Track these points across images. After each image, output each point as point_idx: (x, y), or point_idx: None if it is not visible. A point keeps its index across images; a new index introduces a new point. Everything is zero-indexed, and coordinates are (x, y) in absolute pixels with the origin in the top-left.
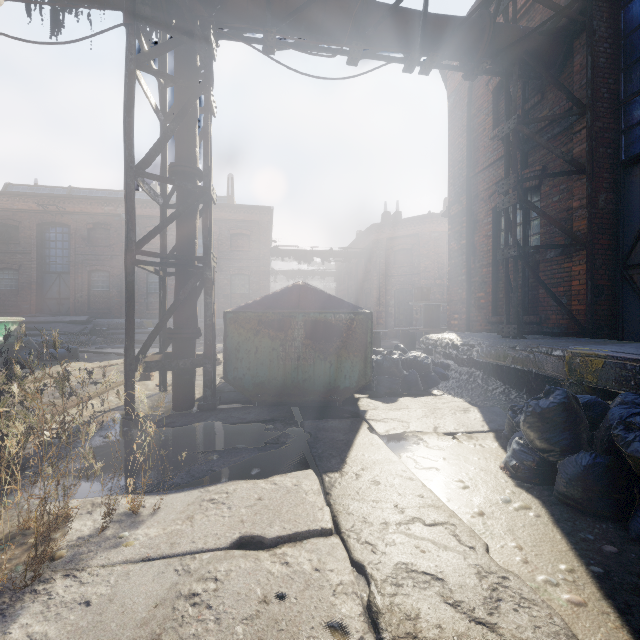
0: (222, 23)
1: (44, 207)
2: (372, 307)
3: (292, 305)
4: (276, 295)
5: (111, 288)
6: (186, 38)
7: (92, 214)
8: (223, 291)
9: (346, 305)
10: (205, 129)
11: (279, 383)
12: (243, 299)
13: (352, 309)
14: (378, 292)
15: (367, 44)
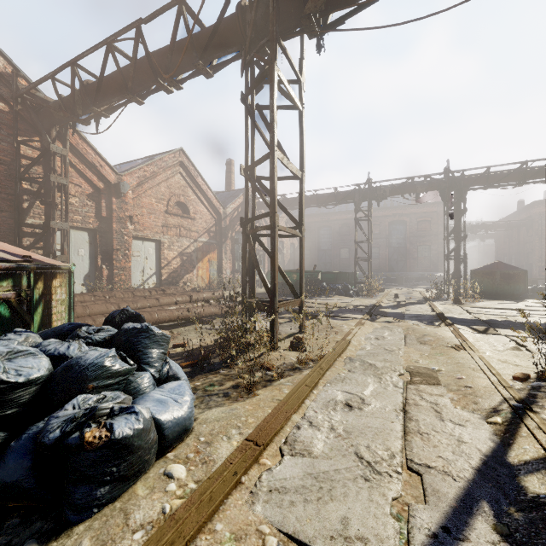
0: (470, 189)
1: (320, 219)
2: (534, 263)
3: (495, 268)
4: (488, 265)
5: (350, 256)
6: (460, 198)
7: (341, 220)
8: (412, 256)
9: (517, 268)
10: (464, 219)
11: (490, 292)
12: (425, 260)
13: (519, 269)
14: (540, 252)
15: (525, 182)
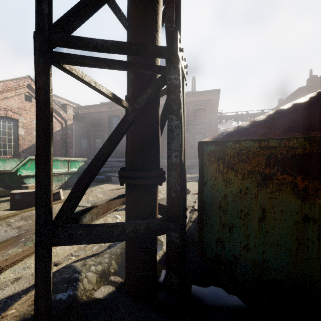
0: None
1: (110, 109)
2: None
3: None
4: (300, 106)
5: None
6: None
7: None
8: (189, 143)
9: None
10: None
11: None
12: None
13: None
14: None
15: None
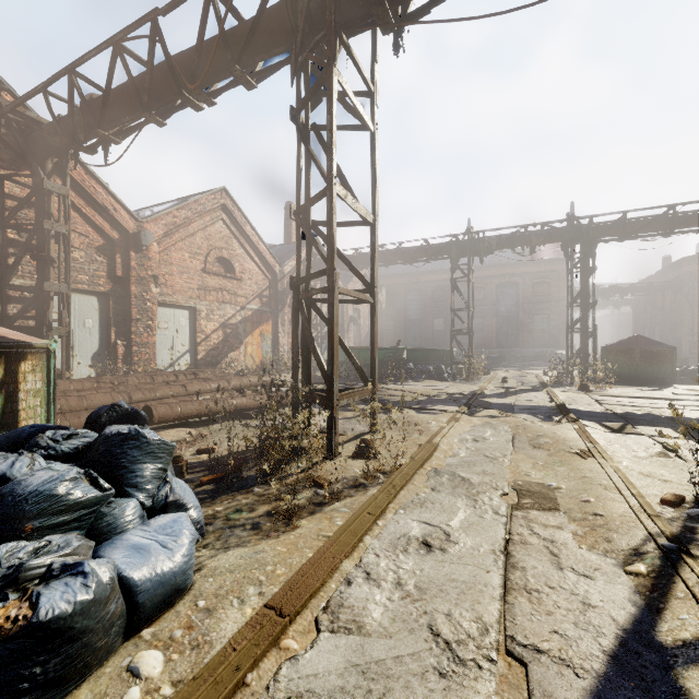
0: (601, 240)
1: (408, 281)
2: (683, 337)
3: (633, 344)
4: (624, 340)
5: (446, 329)
6: (588, 253)
7: (435, 281)
8: (526, 328)
9: (661, 344)
10: (593, 280)
11: (627, 375)
12: (543, 333)
13: (665, 346)
14: (691, 323)
15: (673, 232)
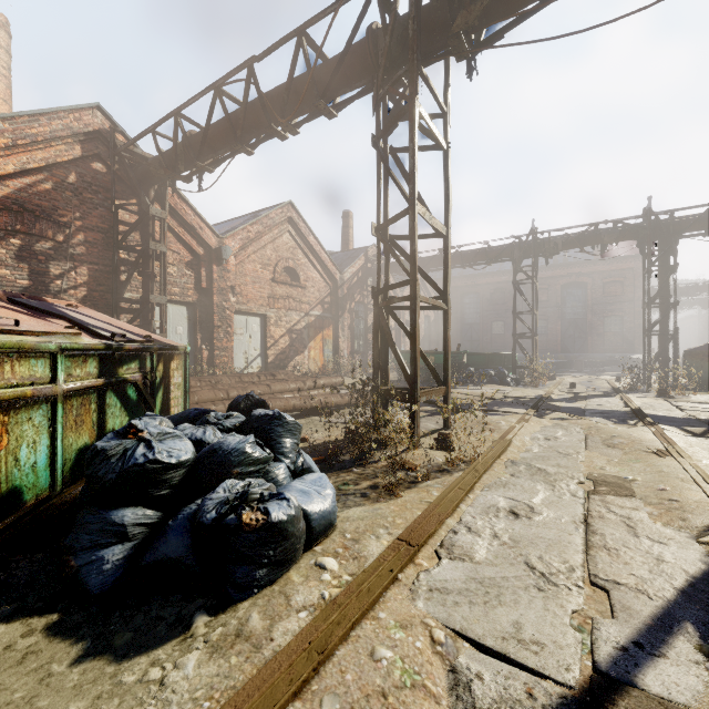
0: (683, 236)
1: (464, 283)
2: None
3: None
4: None
5: (505, 332)
6: (668, 250)
7: (493, 283)
8: (596, 331)
9: None
10: (674, 279)
11: None
12: (615, 337)
13: None
14: None
15: None
